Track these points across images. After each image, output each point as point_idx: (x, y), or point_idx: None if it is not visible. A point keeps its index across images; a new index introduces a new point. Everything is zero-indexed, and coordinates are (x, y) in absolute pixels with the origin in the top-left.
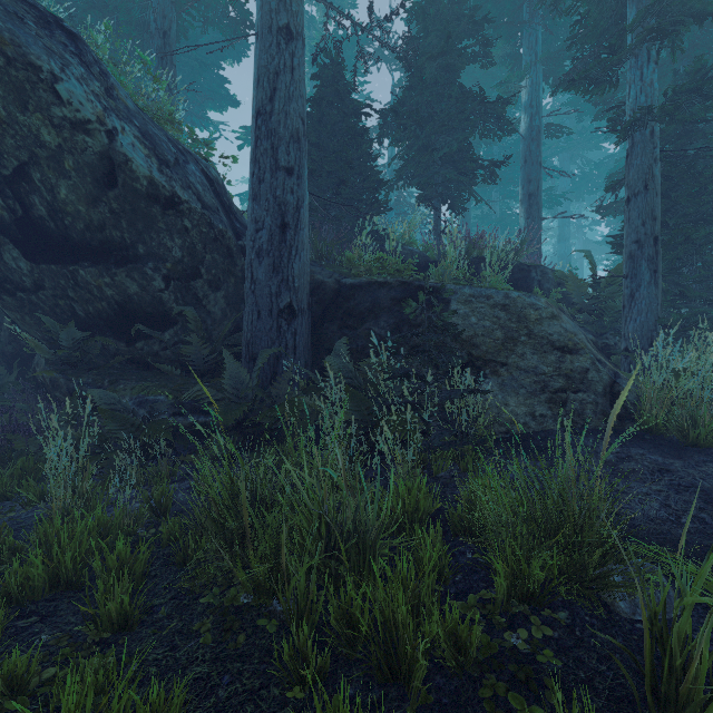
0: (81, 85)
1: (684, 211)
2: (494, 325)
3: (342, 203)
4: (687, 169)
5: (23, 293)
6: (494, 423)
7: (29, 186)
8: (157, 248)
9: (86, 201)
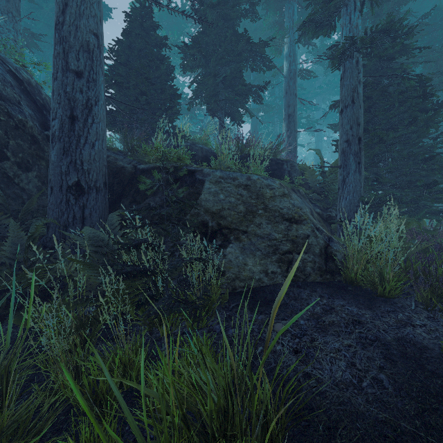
0: None
1: (380, 122)
2: (238, 201)
3: (142, 108)
4: (382, 93)
5: None
6: (235, 280)
7: None
8: None
9: None
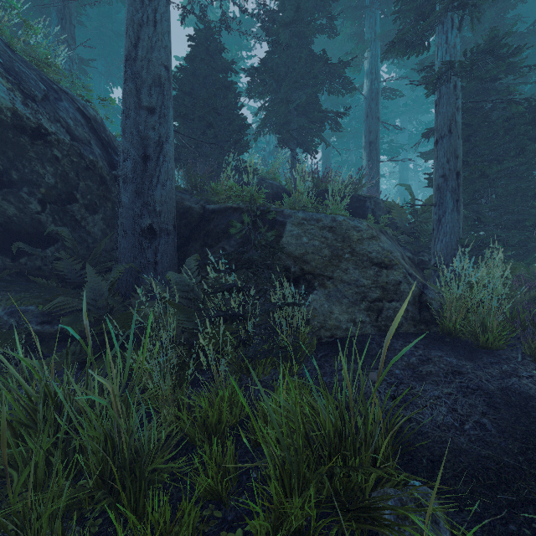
0: None
1: (481, 152)
2: (322, 244)
3: (209, 142)
4: (484, 119)
5: None
6: (320, 329)
7: None
8: (30, 175)
9: None
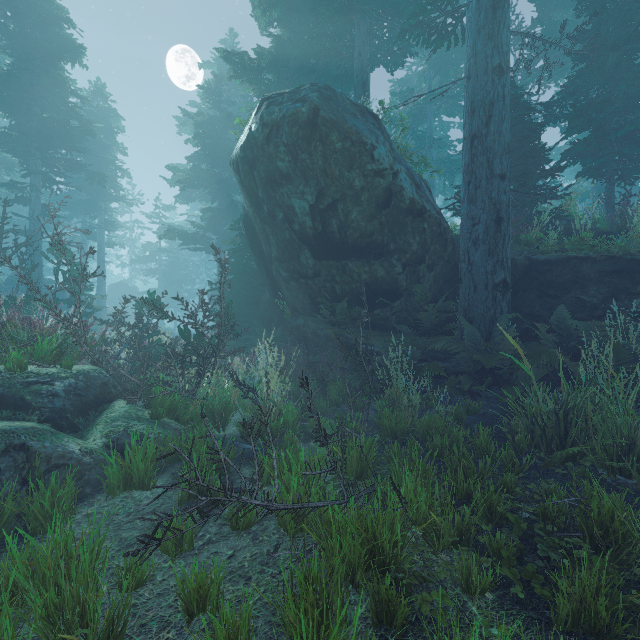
0: (384, 147)
1: None
2: None
3: (526, 192)
4: None
5: (303, 279)
6: None
7: (333, 213)
8: (402, 245)
9: (367, 219)
